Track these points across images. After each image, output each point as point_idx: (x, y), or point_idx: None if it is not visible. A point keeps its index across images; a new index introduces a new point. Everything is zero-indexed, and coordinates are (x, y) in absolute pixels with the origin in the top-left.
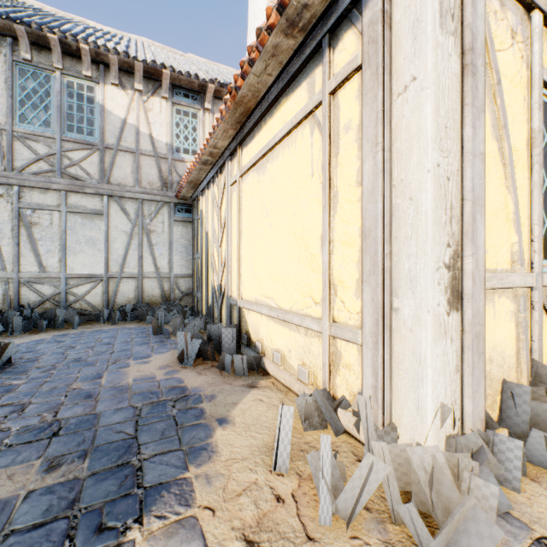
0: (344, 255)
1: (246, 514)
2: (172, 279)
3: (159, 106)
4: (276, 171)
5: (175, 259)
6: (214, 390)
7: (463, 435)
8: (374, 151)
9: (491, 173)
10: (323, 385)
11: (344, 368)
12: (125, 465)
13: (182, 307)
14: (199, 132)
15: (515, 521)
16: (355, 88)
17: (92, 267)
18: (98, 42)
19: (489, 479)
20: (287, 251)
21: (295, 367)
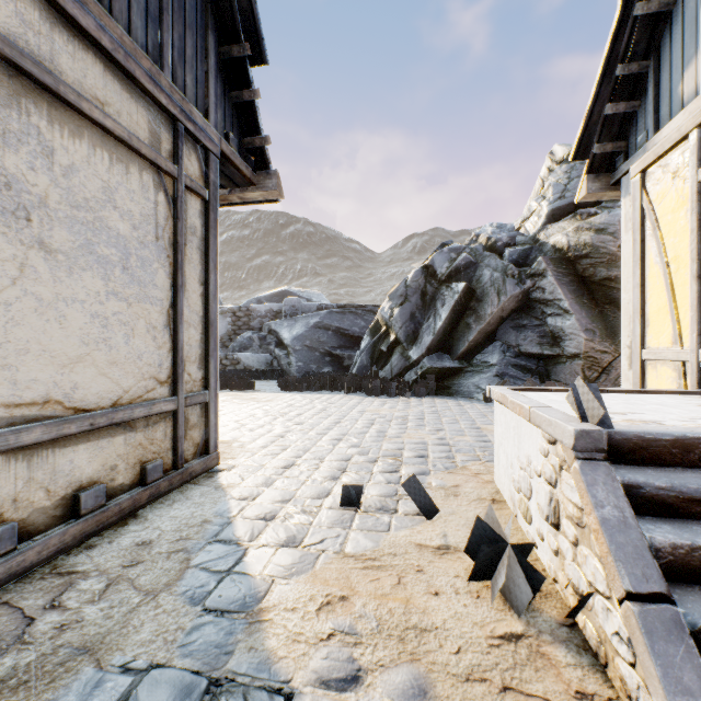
0: None
1: None
2: None
3: None
4: None
5: None
6: None
7: None
8: None
9: (654, 287)
10: None
11: None
12: None
13: None
14: None
15: None
16: None
17: None
18: None
19: None
20: None
21: None
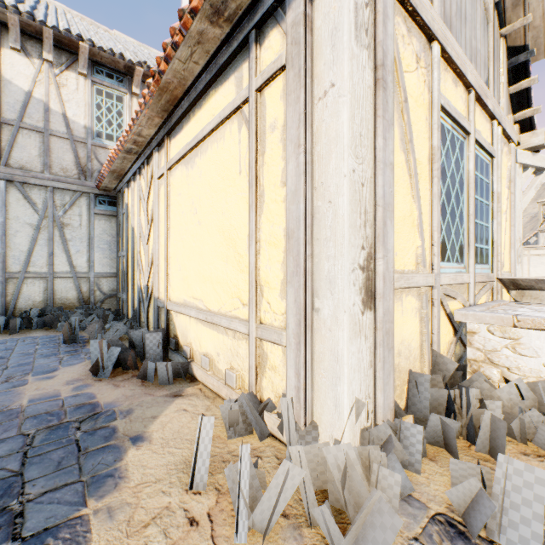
0: (270, 255)
1: None
2: (92, 280)
3: (75, 82)
4: (205, 166)
5: (96, 257)
6: (132, 403)
7: (375, 427)
8: (297, 153)
9: (400, 183)
10: (250, 388)
11: (270, 370)
12: None
13: (103, 310)
14: (125, 117)
15: (416, 503)
16: (281, 88)
17: None
18: None
19: (396, 465)
20: (216, 250)
21: (223, 372)
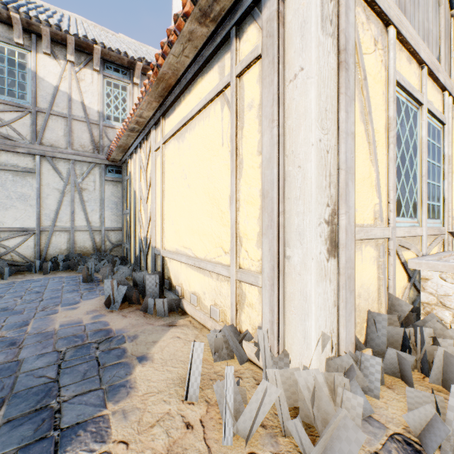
0: (247, 212)
1: (158, 444)
2: (103, 232)
3: (91, 77)
4: (193, 140)
5: (106, 214)
6: (137, 330)
7: (339, 357)
8: (271, 126)
9: (360, 149)
10: (231, 321)
11: (248, 307)
12: (43, 409)
13: (112, 257)
14: (128, 103)
15: (376, 423)
16: (257, 73)
17: (24, 222)
18: (30, 13)
19: (357, 390)
20: (202, 208)
21: (208, 307)
